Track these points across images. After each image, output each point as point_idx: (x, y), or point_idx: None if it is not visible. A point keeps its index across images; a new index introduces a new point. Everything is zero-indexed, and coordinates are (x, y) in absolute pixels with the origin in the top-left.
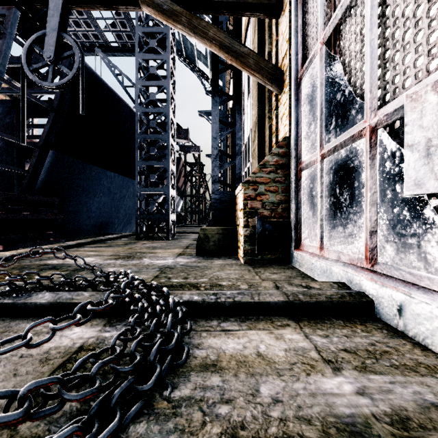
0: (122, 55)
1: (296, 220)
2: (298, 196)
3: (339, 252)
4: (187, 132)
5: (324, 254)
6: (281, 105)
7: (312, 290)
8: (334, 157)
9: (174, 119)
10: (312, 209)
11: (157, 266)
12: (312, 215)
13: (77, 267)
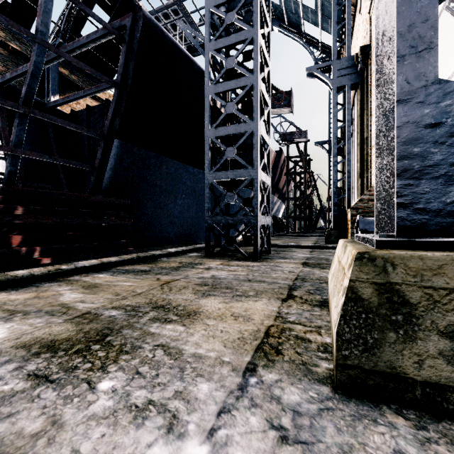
0: None
1: None
2: None
3: None
4: (289, 96)
5: None
6: None
7: None
8: None
9: (268, 58)
10: None
11: None
12: None
13: None
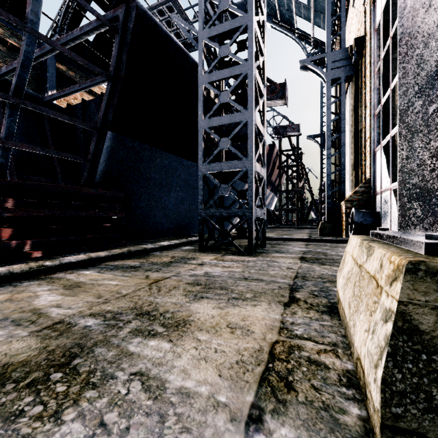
0: None
1: None
2: None
3: None
4: (283, 88)
5: None
6: None
7: None
8: None
9: (263, 47)
10: None
11: None
12: None
13: None
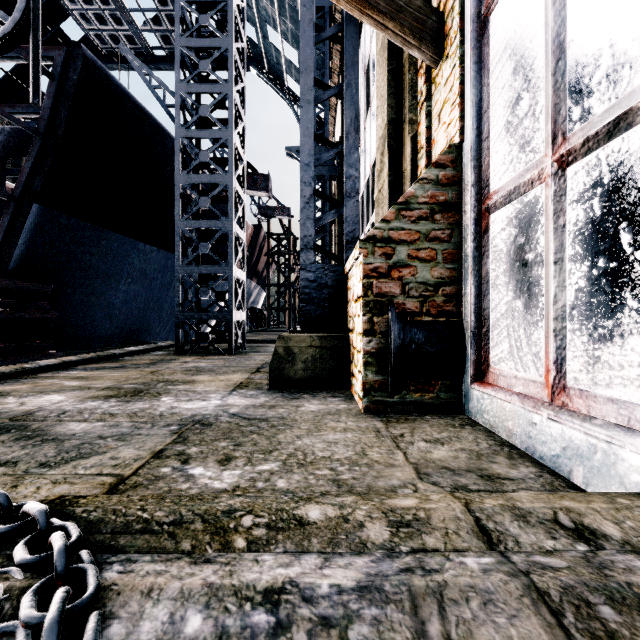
0: (172, 68)
1: (477, 320)
2: (481, 269)
3: (633, 407)
4: (267, 179)
5: (568, 403)
6: (439, 86)
7: (611, 555)
8: (610, 151)
9: (243, 152)
10: (524, 294)
11: (179, 418)
12: (524, 307)
13: (5, 420)
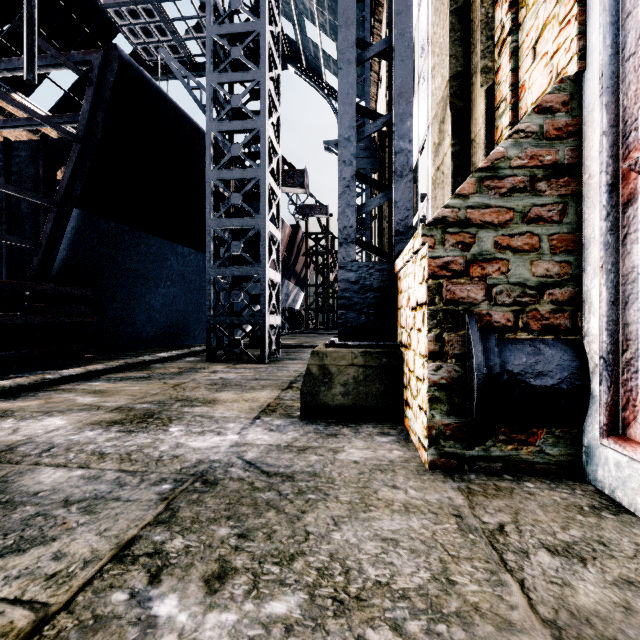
0: None
1: (612, 340)
2: (621, 261)
3: None
4: (303, 175)
5: None
6: (534, 7)
7: None
8: None
9: (278, 145)
10: None
11: (178, 468)
12: None
13: None
